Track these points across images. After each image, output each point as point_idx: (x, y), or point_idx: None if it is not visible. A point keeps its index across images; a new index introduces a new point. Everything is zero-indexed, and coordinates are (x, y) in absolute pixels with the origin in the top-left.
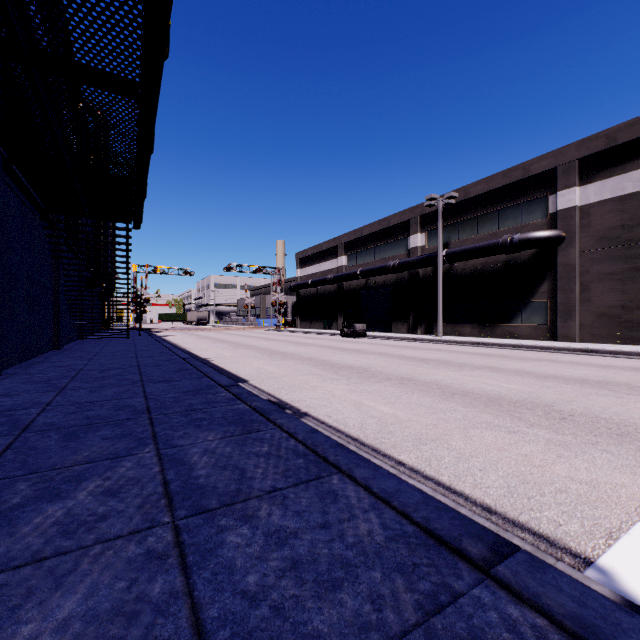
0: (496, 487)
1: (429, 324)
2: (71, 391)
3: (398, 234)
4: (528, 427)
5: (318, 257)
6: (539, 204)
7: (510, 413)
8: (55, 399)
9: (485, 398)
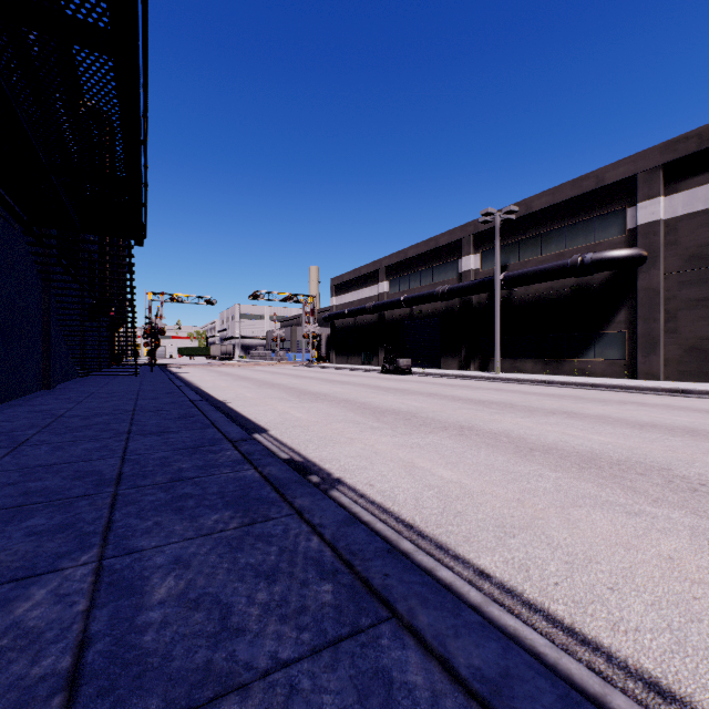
0: (650, 630)
1: (484, 359)
2: (29, 448)
3: (448, 256)
4: (652, 505)
5: (356, 283)
6: (615, 218)
7: (618, 481)
8: (0, 460)
9: (575, 457)
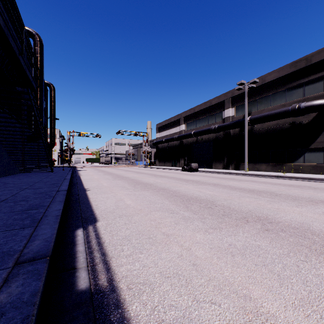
0: None
1: (237, 163)
2: None
3: (216, 109)
4: None
5: (168, 126)
6: (318, 82)
7: None
8: None
9: None
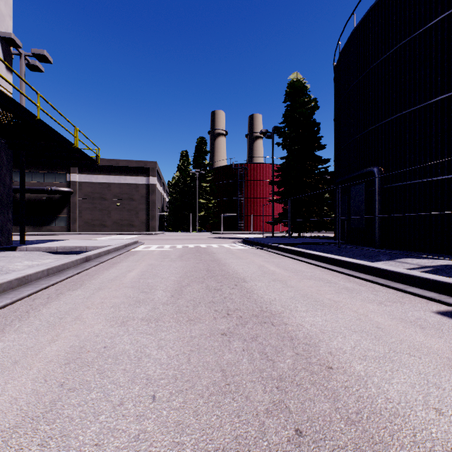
0: None
1: None
2: None
3: None
4: None
5: None
6: (64, 176)
7: None
8: None
9: None
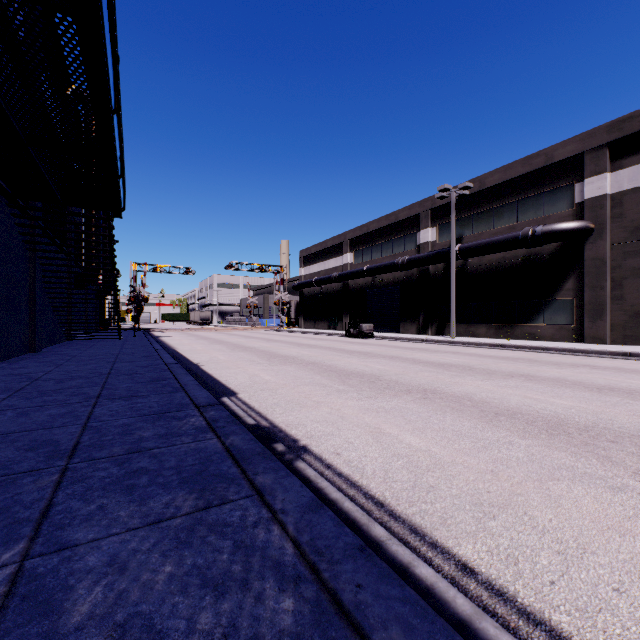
0: None
1: (440, 324)
2: None
3: (407, 229)
4: (634, 478)
5: (322, 255)
6: (563, 193)
7: (591, 449)
8: None
9: (542, 422)
